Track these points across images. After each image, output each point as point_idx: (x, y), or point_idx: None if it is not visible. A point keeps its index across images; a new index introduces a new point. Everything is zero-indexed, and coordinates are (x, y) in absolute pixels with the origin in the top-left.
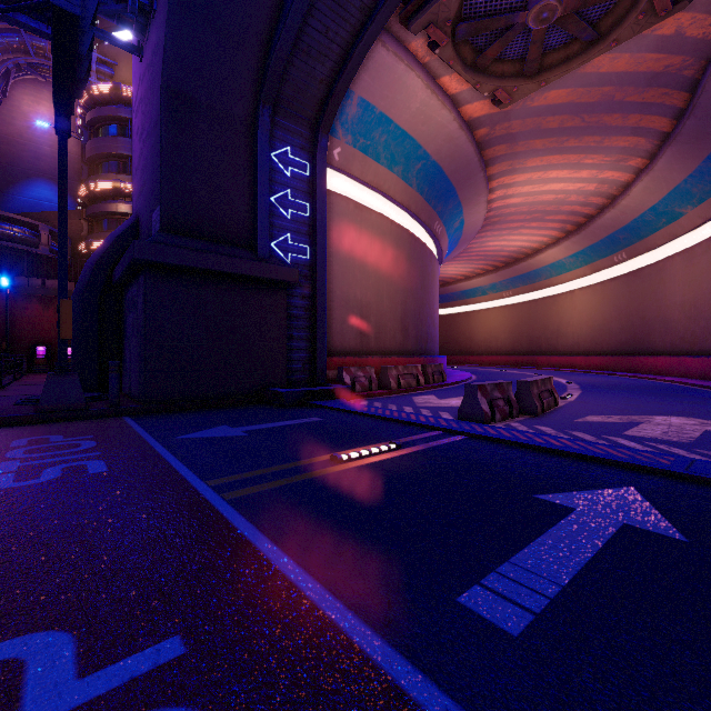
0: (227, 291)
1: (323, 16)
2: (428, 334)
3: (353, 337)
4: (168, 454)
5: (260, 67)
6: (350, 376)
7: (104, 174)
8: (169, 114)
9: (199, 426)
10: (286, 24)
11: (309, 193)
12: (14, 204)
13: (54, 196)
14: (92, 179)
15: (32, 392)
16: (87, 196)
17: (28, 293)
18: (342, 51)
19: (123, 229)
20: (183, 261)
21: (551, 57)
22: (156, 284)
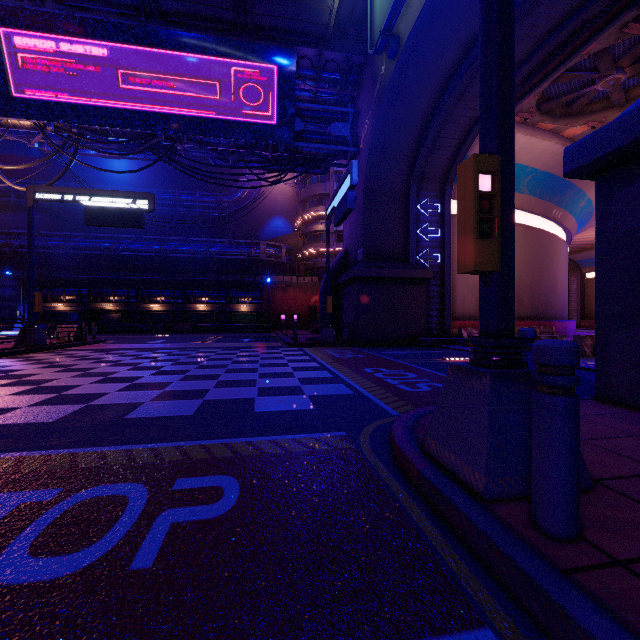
0: (393, 286)
1: (447, 130)
2: (546, 303)
3: (472, 307)
4: (380, 355)
5: (411, 164)
6: (467, 332)
7: (311, 208)
8: (367, 203)
9: (385, 350)
10: (425, 144)
11: (440, 222)
12: (265, 233)
13: (283, 224)
14: (304, 212)
15: (302, 337)
16: (301, 223)
17: (277, 285)
18: (459, 141)
19: (341, 256)
20: (374, 274)
21: (636, 90)
22: (362, 287)
